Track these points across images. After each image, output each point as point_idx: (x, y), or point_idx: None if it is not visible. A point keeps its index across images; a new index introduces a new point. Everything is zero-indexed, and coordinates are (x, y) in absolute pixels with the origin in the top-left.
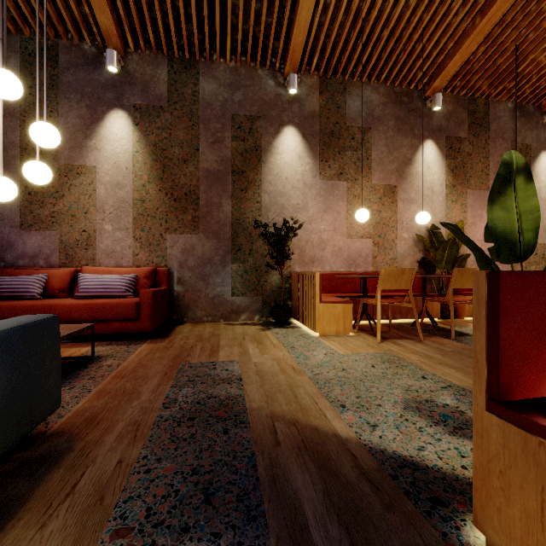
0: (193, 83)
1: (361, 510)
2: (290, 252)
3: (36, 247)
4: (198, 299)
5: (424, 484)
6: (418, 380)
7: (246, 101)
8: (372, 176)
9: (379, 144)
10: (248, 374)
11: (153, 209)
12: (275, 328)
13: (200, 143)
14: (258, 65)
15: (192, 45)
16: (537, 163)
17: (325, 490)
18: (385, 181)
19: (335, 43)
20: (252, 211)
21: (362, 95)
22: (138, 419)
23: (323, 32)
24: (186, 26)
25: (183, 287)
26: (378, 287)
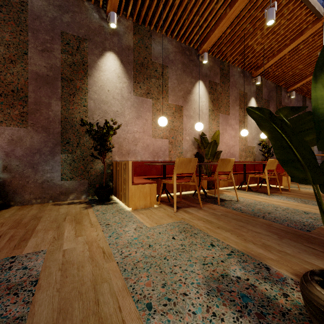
0: None
1: None
2: (111, 146)
3: None
4: (26, 184)
5: None
6: (209, 249)
7: (74, 23)
8: (168, 98)
9: (172, 78)
10: (50, 270)
11: None
12: (97, 205)
13: (28, 48)
14: None
15: None
16: (250, 103)
17: None
18: (176, 102)
19: None
20: (80, 112)
21: (162, 37)
22: None
23: None
24: None
25: (10, 174)
26: (174, 171)
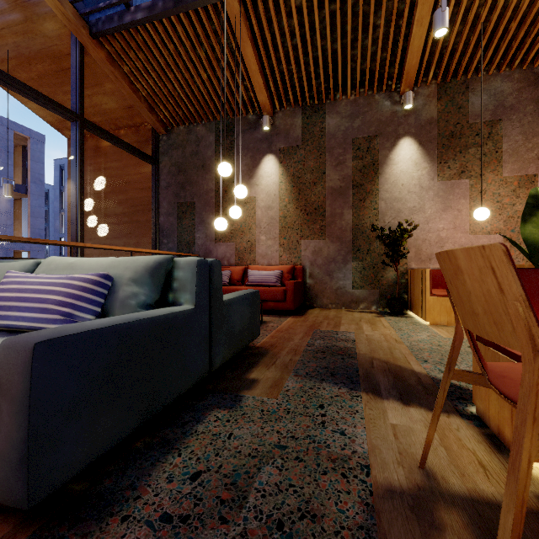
0: (320, 122)
1: (411, 392)
2: (406, 251)
3: (223, 253)
4: (324, 289)
5: (459, 393)
6: None
7: (364, 125)
8: (502, 168)
9: (511, 134)
10: (360, 339)
11: (291, 222)
12: (389, 316)
13: (326, 168)
14: (374, 92)
15: (320, 93)
16: None
17: (394, 384)
18: (520, 171)
19: (453, 50)
20: (370, 217)
21: (480, 97)
22: (295, 348)
23: (438, 48)
24: (315, 81)
25: (313, 281)
26: None
